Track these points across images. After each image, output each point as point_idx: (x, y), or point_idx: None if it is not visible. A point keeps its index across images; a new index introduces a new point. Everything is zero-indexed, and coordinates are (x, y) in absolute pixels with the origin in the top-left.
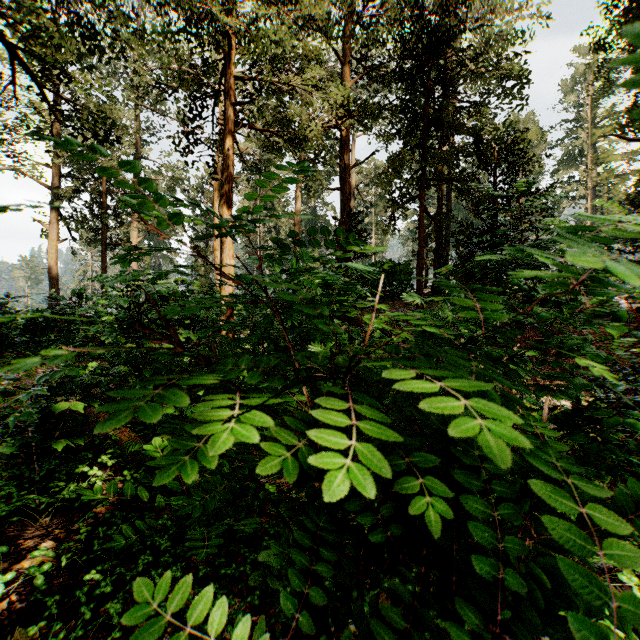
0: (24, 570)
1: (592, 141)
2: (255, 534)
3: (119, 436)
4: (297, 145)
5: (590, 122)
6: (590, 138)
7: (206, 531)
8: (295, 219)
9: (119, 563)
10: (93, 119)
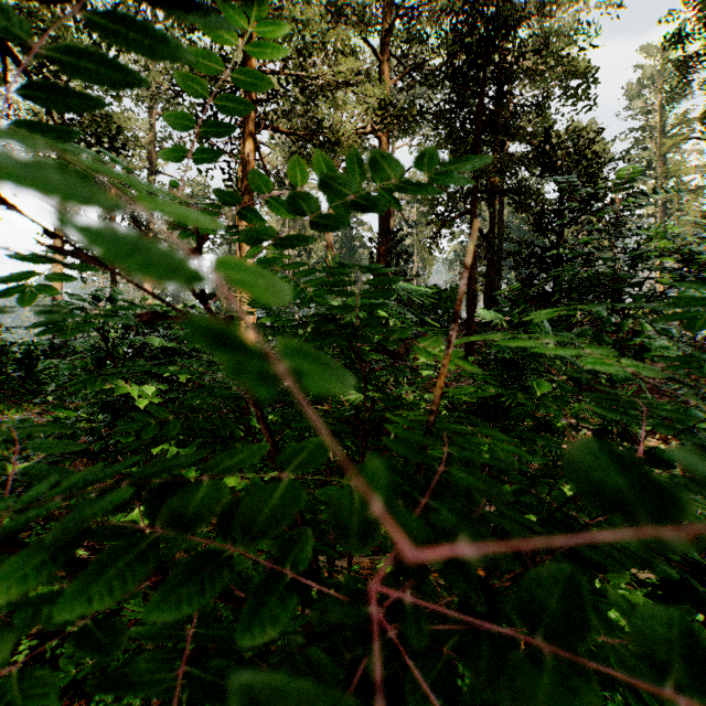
0: None
1: (661, 152)
2: None
3: None
4: (329, 150)
5: (659, 131)
6: (659, 149)
7: None
8: (328, 240)
9: (66, 702)
10: (96, 123)
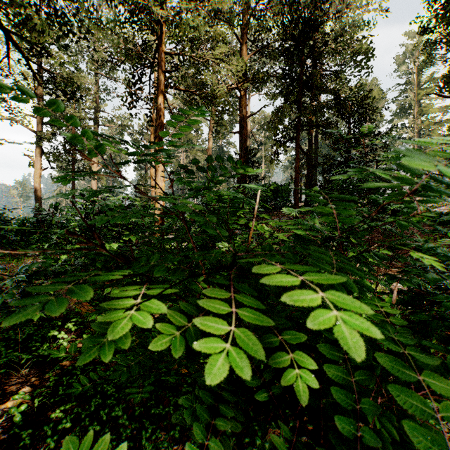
0: (8, 409)
1: (418, 98)
2: (177, 382)
3: (81, 309)
4: (209, 101)
5: (416, 85)
6: (416, 96)
7: (141, 380)
8: (208, 154)
9: (77, 404)
10: (65, 83)
